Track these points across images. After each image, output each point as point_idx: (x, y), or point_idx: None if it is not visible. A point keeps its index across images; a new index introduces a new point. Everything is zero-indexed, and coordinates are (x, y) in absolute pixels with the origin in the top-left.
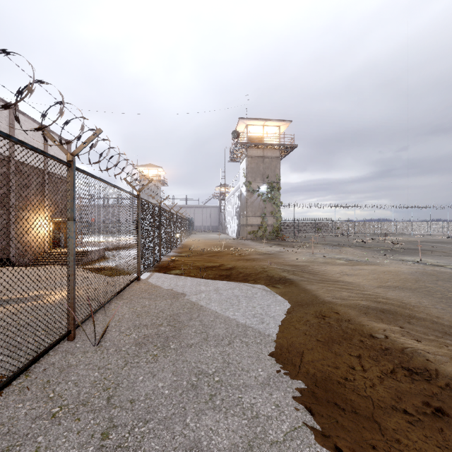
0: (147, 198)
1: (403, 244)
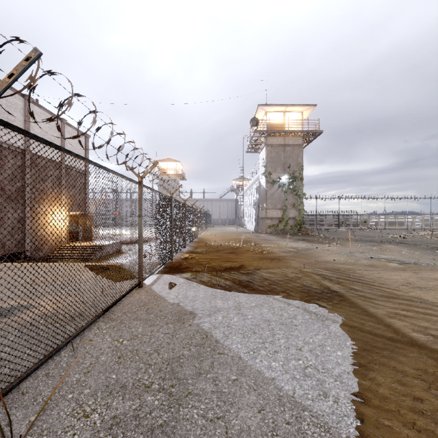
0: (166, 192)
1: None
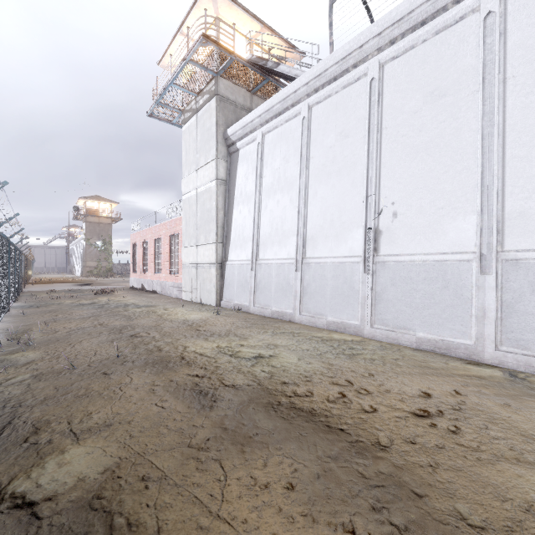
0: None
1: None
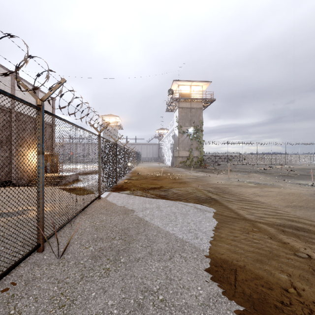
0: (108, 138)
1: (295, 171)
